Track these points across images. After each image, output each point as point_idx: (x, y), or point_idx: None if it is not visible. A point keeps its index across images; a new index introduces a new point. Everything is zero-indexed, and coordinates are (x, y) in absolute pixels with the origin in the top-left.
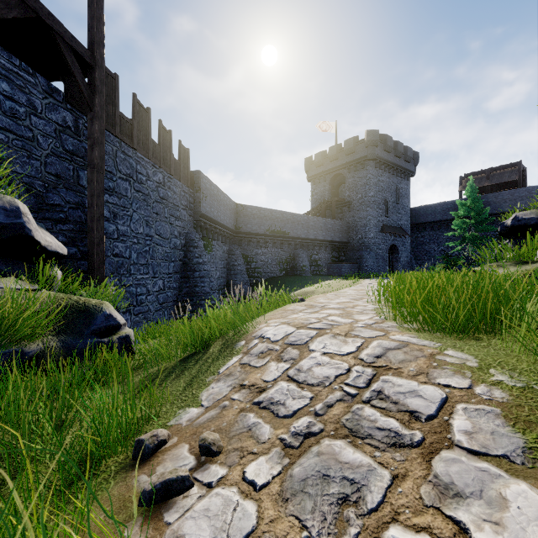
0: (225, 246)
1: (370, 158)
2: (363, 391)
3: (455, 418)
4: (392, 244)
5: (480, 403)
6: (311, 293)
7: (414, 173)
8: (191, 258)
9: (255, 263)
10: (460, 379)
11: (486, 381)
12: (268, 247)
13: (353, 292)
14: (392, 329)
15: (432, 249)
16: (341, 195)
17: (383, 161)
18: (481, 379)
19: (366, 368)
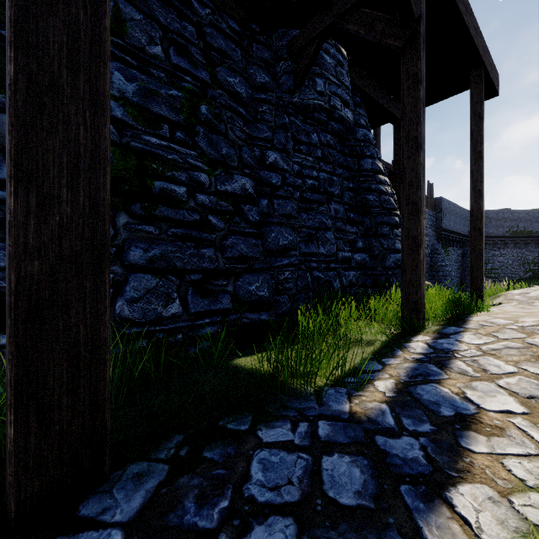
0: (459, 250)
1: None
2: None
3: None
4: None
5: None
6: None
7: None
8: (435, 262)
9: (492, 264)
10: None
11: None
12: (508, 248)
13: None
14: None
15: None
16: None
17: None
18: None
19: None
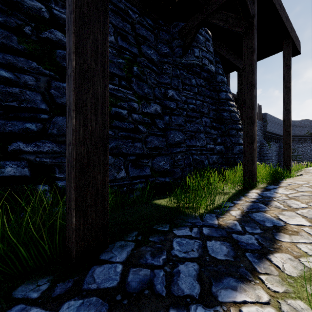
0: (277, 144)
1: None
2: None
3: None
4: None
5: None
6: None
7: None
8: (262, 151)
9: (297, 152)
10: None
11: None
12: (307, 143)
13: None
14: None
15: None
16: None
17: None
18: None
19: None
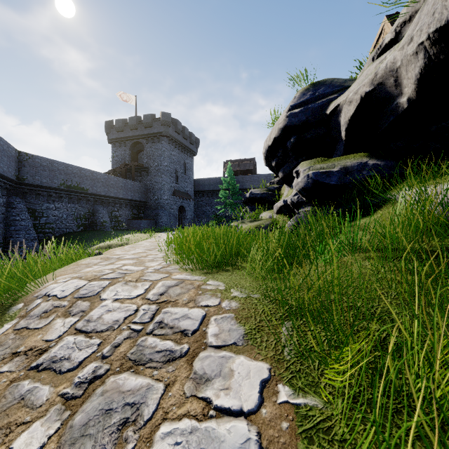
0: (2, 198)
1: (164, 135)
2: (148, 325)
3: (209, 327)
4: (181, 205)
5: (224, 313)
6: (111, 247)
7: (196, 153)
8: None
9: (46, 218)
10: (214, 299)
11: (228, 297)
12: (63, 202)
13: (148, 243)
14: (175, 270)
15: (208, 210)
16: (141, 161)
17: (175, 140)
18: (226, 297)
19: (152, 305)
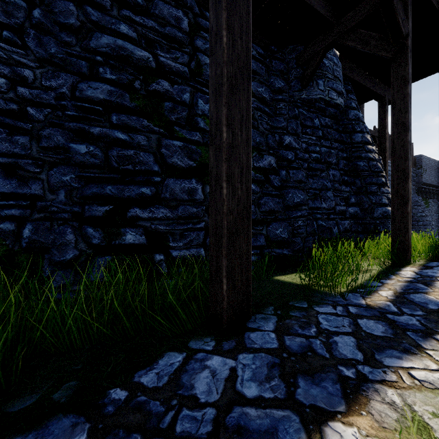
0: None
1: None
2: None
3: None
4: None
5: None
6: None
7: None
8: (415, 213)
9: None
10: None
11: None
12: None
13: None
14: None
15: None
16: None
17: None
18: None
19: None
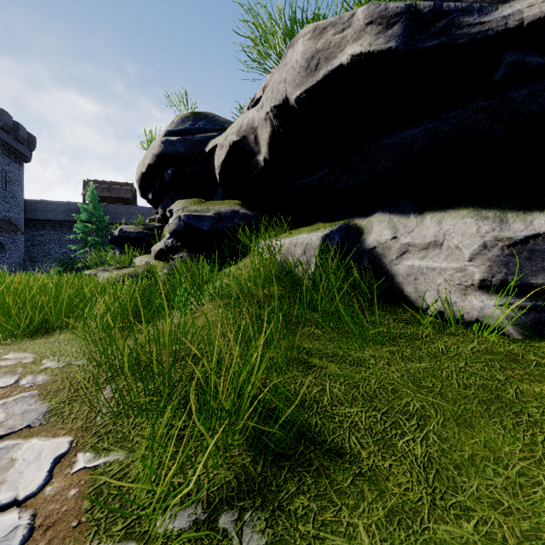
0: None
1: None
2: None
3: None
4: None
5: (21, 393)
6: None
7: (29, 159)
8: None
9: None
10: (9, 378)
11: (35, 371)
12: None
13: None
14: None
15: (53, 250)
16: None
17: None
18: (31, 371)
19: None
